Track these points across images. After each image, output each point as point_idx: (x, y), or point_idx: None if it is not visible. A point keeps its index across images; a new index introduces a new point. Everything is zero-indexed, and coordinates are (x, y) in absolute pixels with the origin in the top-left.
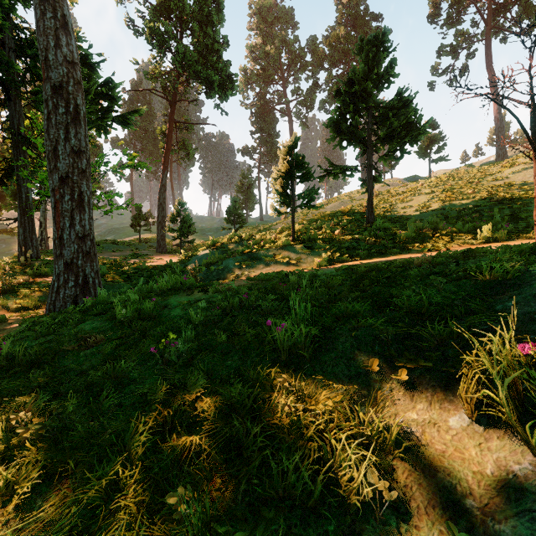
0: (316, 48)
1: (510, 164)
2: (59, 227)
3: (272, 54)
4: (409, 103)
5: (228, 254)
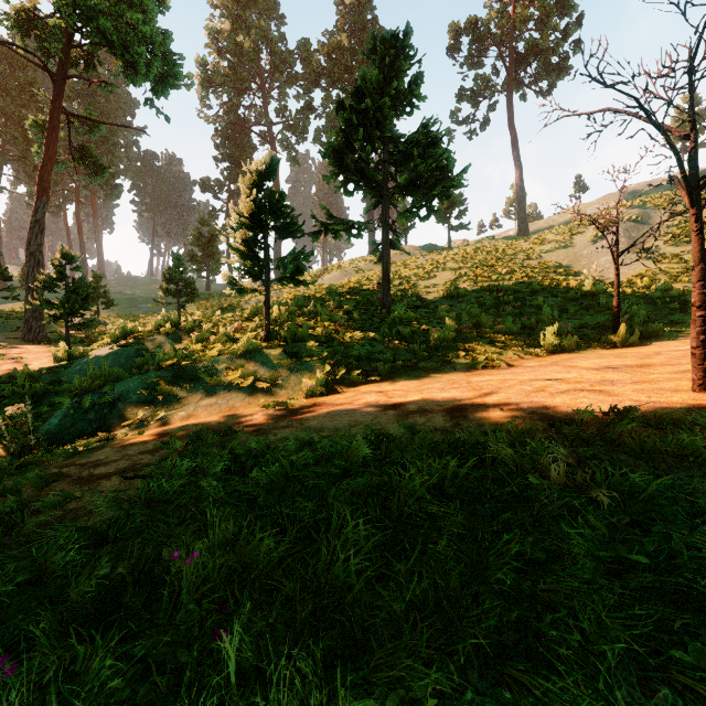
0: (310, 58)
1: (540, 241)
2: None
3: (246, 49)
4: (438, 141)
5: (144, 358)
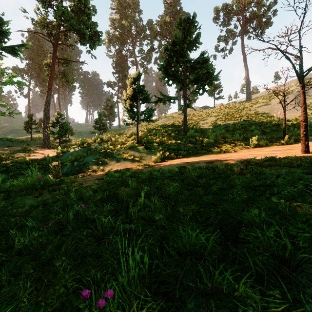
0: (153, 27)
1: (255, 102)
2: None
3: (126, 26)
4: (207, 61)
5: (91, 151)
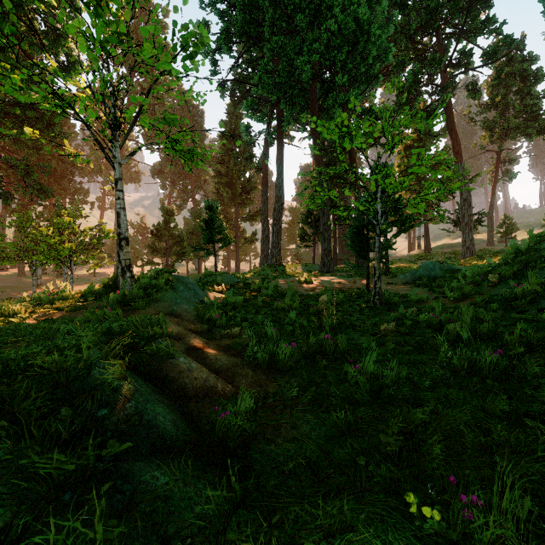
0: None
1: None
2: (464, 237)
3: None
4: None
5: None
